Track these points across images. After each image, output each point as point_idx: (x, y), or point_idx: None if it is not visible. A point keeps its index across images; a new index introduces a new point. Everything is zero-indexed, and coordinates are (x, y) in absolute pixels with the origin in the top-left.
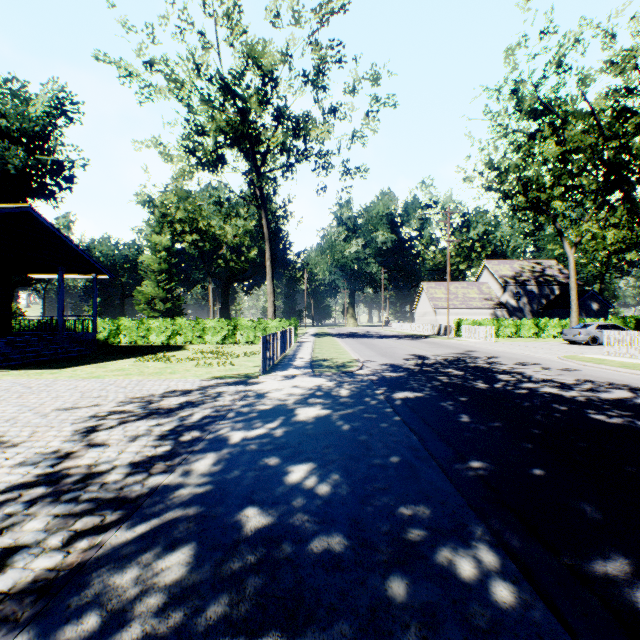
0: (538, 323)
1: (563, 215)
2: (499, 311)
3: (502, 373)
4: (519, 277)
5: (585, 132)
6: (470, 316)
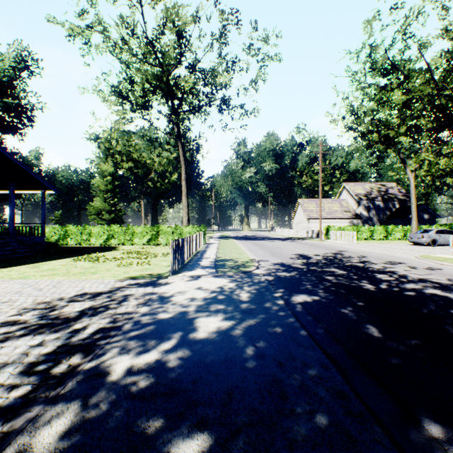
0: (387, 229)
1: (404, 148)
2: (355, 220)
3: (379, 272)
4: (369, 195)
5: (422, 85)
6: (334, 223)
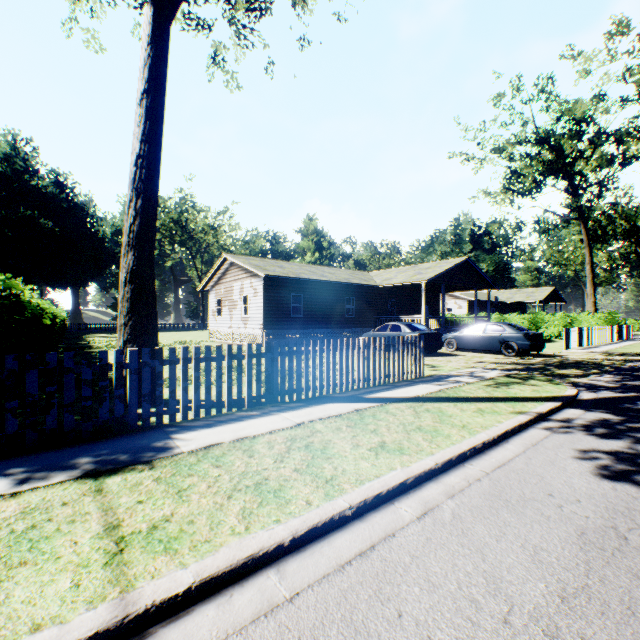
0: None
1: None
2: None
3: None
4: None
5: None
6: None
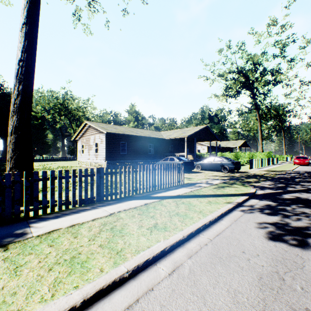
0: None
1: None
2: None
3: None
4: None
5: None
6: None
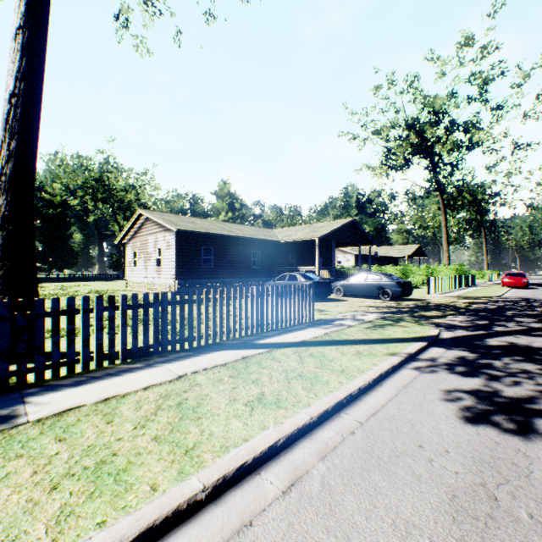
0: None
1: None
2: None
3: None
4: None
5: None
6: None
